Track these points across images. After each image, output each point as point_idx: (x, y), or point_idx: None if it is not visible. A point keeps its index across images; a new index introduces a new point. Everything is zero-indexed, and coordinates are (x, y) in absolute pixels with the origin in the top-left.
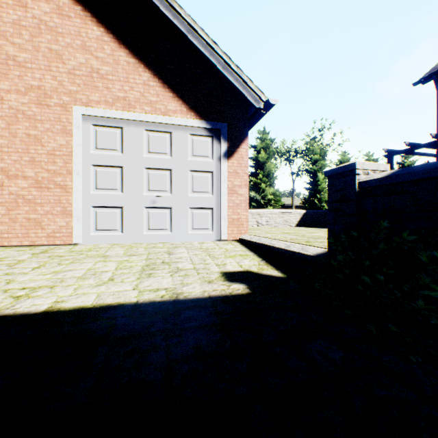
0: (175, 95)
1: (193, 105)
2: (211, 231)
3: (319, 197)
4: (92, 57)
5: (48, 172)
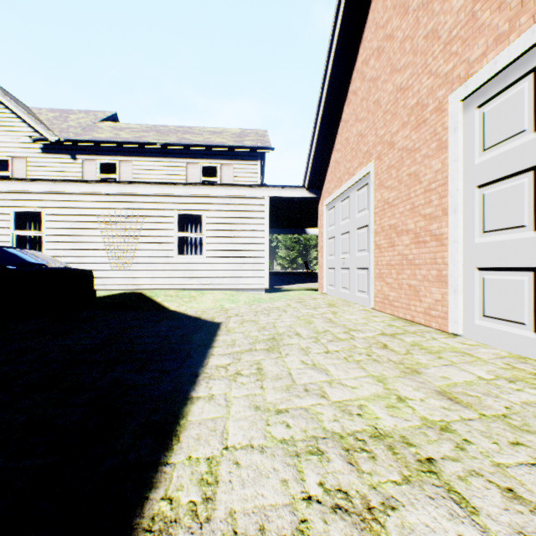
0: None
1: None
2: None
3: None
4: None
5: (423, 218)
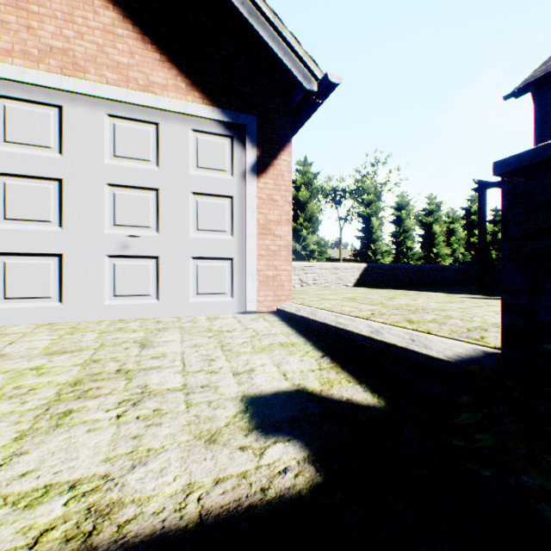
0: (165, 58)
1: (198, 78)
2: (229, 298)
3: (373, 248)
4: None
5: None
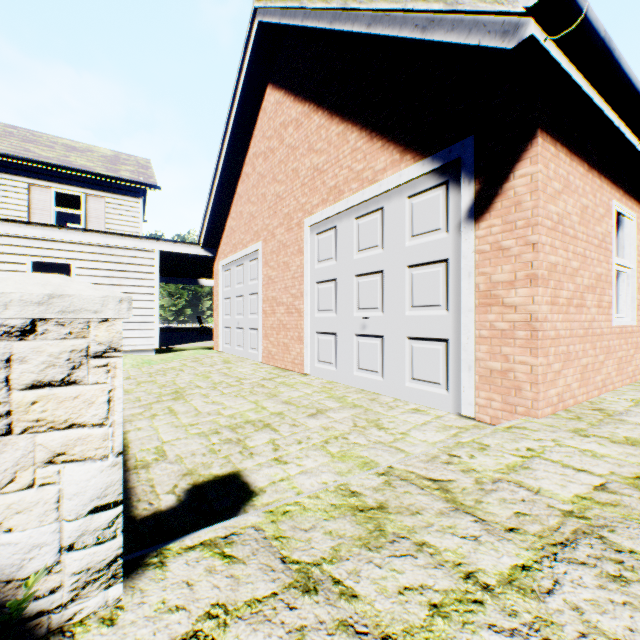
0: (384, 141)
1: (409, 139)
2: (443, 390)
3: None
4: (313, 155)
5: (292, 296)
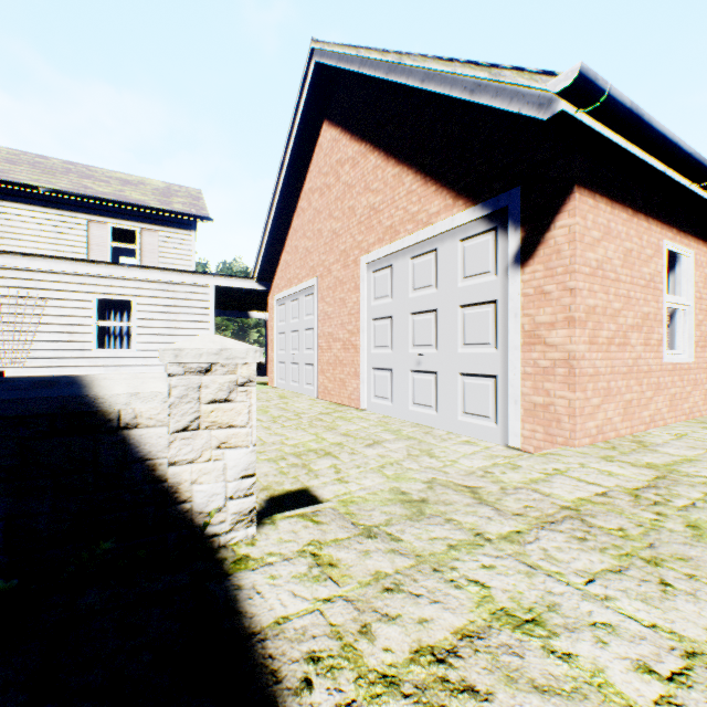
0: (438, 185)
1: (461, 185)
2: (492, 423)
3: None
4: (370, 194)
5: (348, 332)
